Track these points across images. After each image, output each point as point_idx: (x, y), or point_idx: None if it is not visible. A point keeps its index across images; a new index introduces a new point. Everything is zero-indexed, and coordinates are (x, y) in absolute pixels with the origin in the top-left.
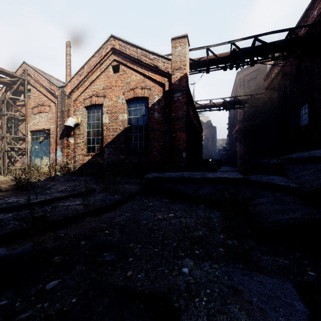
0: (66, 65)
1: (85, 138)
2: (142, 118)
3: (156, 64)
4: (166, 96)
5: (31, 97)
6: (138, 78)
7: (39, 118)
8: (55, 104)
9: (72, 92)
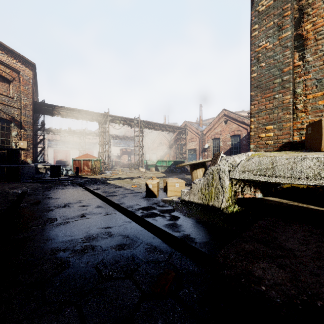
0: (200, 116)
1: (211, 152)
2: (237, 143)
3: (243, 121)
4: (248, 134)
5: (188, 135)
6: (235, 126)
7: (191, 144)
8: (199, 138)
9: (206, 133)
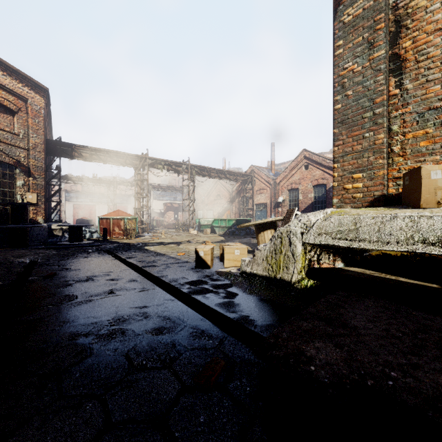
0: (271, 158)
1: (287, 208)
2: (322, 196)
3: (330, 166)
4: None
5: (255, 184)
6: (320, 173)
7: (260, 196)
8: (270, 189)
9: (280, 181)
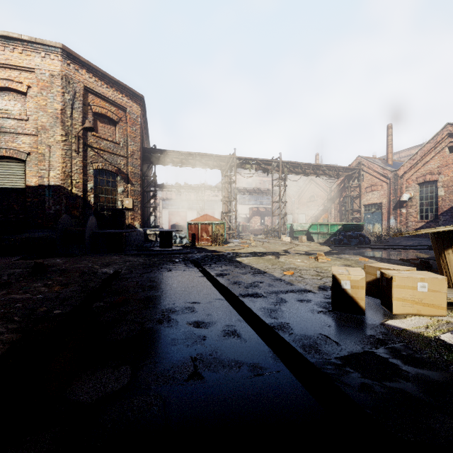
0: (387, 145)
1: (417, 208)
2: None
3: None
4: None
5: (364, 180)
6: None
7: (371, 195)
8: (387, 184)
9: (404, 173)
